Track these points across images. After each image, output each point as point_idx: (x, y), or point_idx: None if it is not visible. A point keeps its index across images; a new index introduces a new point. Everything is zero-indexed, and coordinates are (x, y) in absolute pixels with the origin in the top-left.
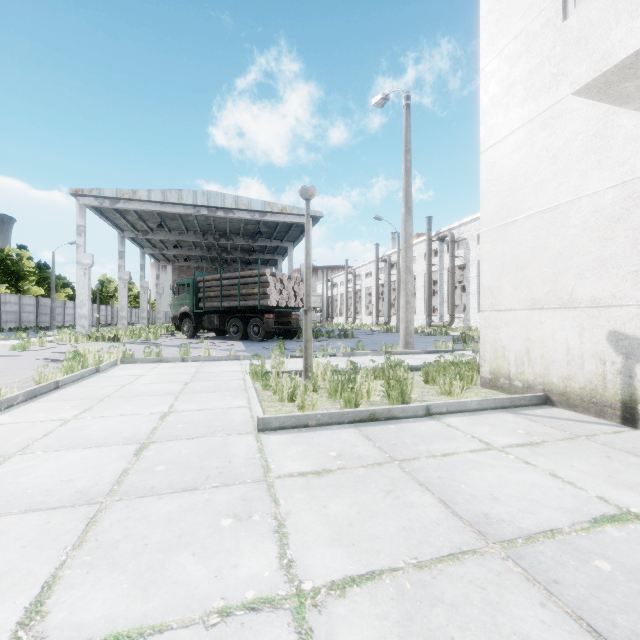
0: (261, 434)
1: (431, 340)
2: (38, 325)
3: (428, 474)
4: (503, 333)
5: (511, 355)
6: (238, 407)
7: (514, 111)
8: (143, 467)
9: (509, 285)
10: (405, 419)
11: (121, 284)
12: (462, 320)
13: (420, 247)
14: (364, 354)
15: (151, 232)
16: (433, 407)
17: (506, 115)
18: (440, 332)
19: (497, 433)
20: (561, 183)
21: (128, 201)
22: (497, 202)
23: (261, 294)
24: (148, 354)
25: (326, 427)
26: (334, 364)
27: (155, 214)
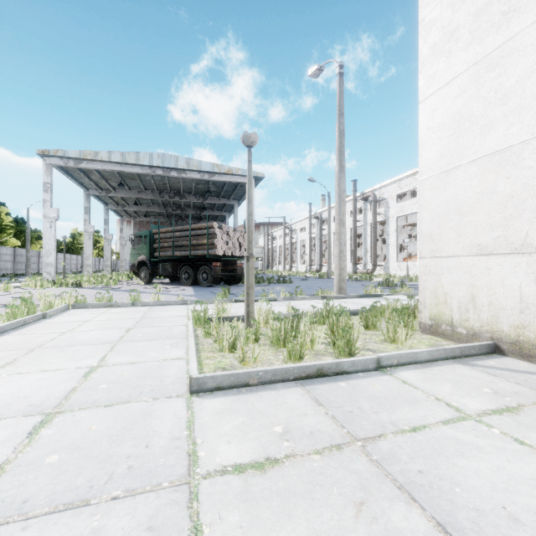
0: (194, 397)
1: (359, 285)
2: (14, 272)
3: (404, 465)
4: (445, 279)
5: (454, 302)
6: (175, 359)
7: (457, 56)
8: (29, 458)
9: (452, 231)
10: (355, 374)
11: (86, 236)
12: (383, 268)
13: (347, 206)
14: (302, 298)
15: (113, 190)
16: (383, 359)
17: (448, 61)
18: (365, 278)
19: (462, 393)
20: (513, 124)
21: (90, 161)
22: (438, 149)
23: (209, 244)
24: (99, 299)
25: (269, 386)
26: (275, 308)
27: (116, 174)
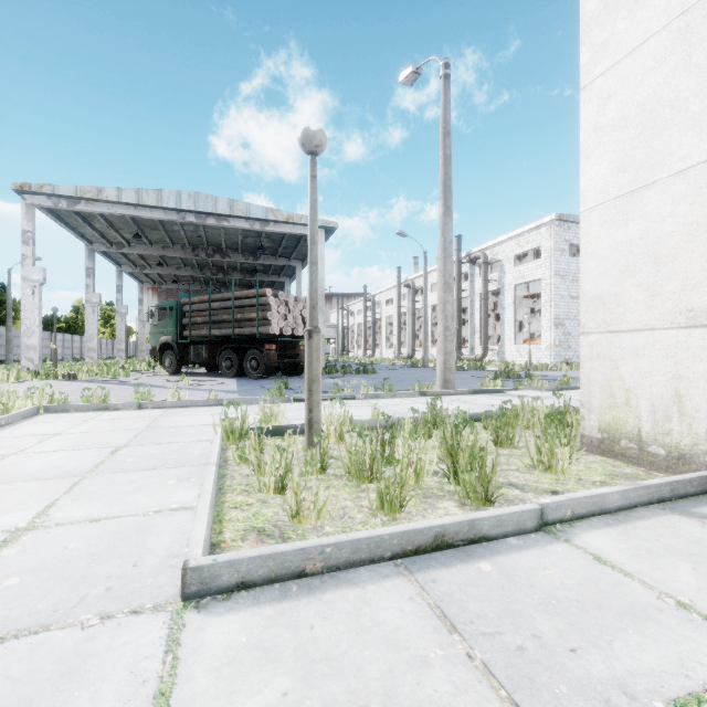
0: (189, 612)
1: (467, 376)
2: None
3: None
4: (626, 367)
5: (643, 403)
6: (176, 509)
7: (649, 6)
8: None
9: (639, 290)
10: (502, 540)
11: (89, 308)
12: (496, 353)
13: None
14: (392, 395)
15: (127, 245)
16: (549, 510)
17: (633, 17)
18: (474, 366)
19: None
20: None
21: (92, 202)
22: (614, 160)
23: (260, 319)
24: (88, 398)
25: (345, 575)
26: (353, 411)
27: (129, 221)
